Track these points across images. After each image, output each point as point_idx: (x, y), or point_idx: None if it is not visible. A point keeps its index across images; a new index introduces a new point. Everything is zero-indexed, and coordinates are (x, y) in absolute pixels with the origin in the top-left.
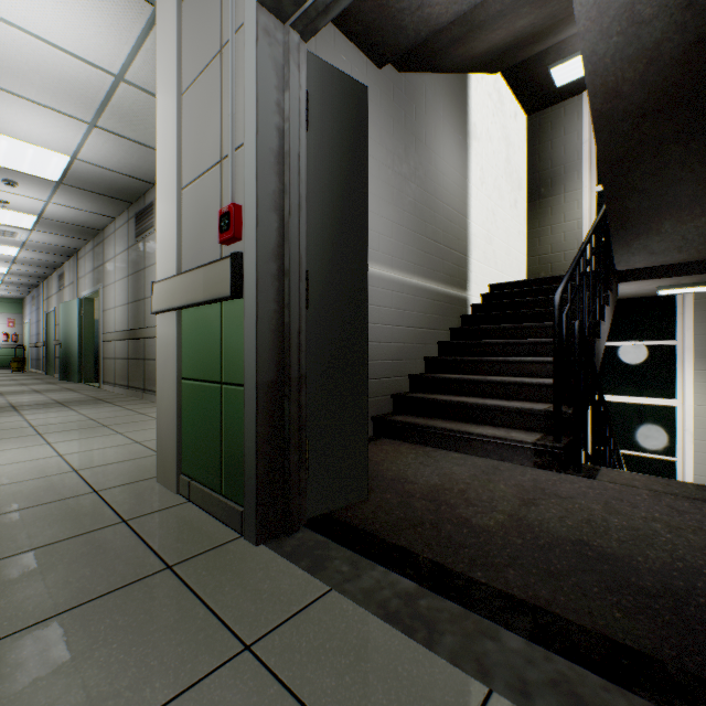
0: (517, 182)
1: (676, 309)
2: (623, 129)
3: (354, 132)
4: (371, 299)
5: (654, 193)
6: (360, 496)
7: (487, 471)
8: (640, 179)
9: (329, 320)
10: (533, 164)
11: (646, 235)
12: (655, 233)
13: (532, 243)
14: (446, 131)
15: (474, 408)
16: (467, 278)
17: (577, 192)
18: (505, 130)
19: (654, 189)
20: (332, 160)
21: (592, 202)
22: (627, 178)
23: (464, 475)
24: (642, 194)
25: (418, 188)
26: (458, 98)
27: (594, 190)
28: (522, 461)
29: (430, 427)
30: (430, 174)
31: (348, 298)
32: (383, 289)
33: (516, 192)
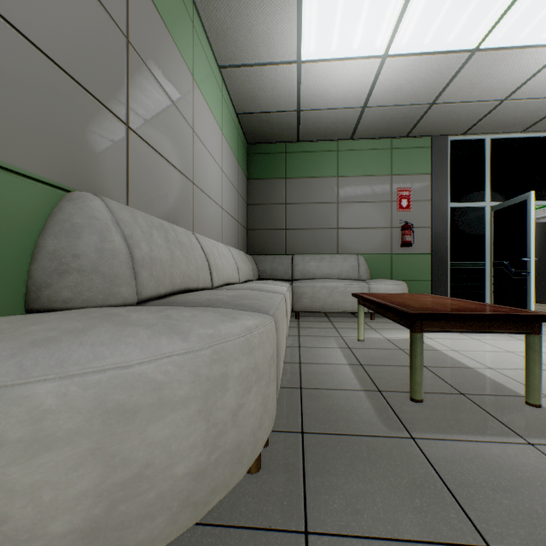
0: None
1: None
2: None
3: (542, 232)
4: None
5: None
6: (543, 301)
7: None
8: None
9: (535, 267)
10: None
11: None
12: None
13: None
14: None
15: None
16: None
17: None
18: None
19: None
20: (535, 239)
21: None
22: None
23: None
24: None
25: None
26: None
27: None
28: None
29: None
30: None
31: (540, 263)
32: None
33: None
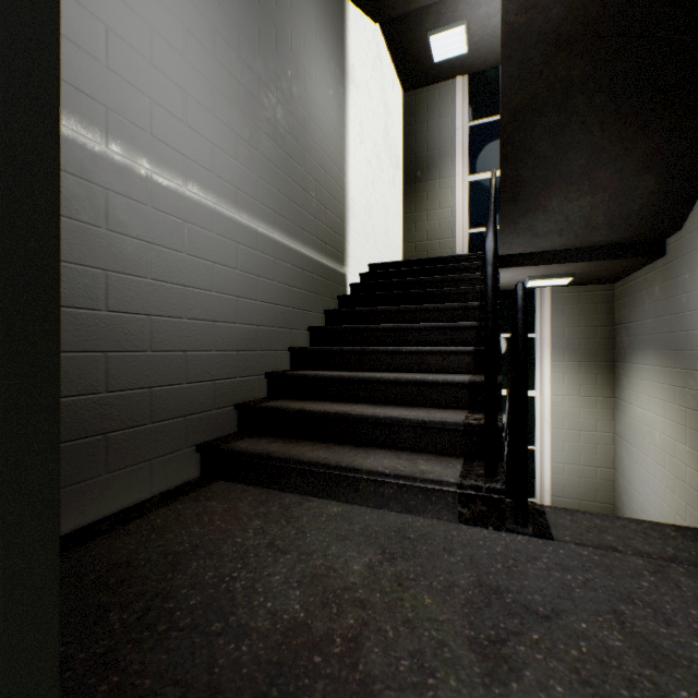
0: (396, 159)
1: (536, 303)
2: (534, 61)
3: None
4: (196, 247)
5: (550, 159)
6: None
7: (390, 549)
8: (540, 137)
9: None
10: (410, 145)
11: (534, 213)
12: (543, 211)
13: (409, 228)
14: (319, 51)
15: (361, 422)
16: (345, 250)
17: (451, 179)
18: (385, 95)
19: (551, 153)
20: None
21: (465, 192)
22: (527, 134)
23: (353, 574)
24: (538, 159)
25: (281, 105)
26: (334, 19)
27: (466, 179)
28: (440, 513)
29: (293, 461)
30: (298, 96)
31: None
32: (220, 236)
33: (395, 169)
